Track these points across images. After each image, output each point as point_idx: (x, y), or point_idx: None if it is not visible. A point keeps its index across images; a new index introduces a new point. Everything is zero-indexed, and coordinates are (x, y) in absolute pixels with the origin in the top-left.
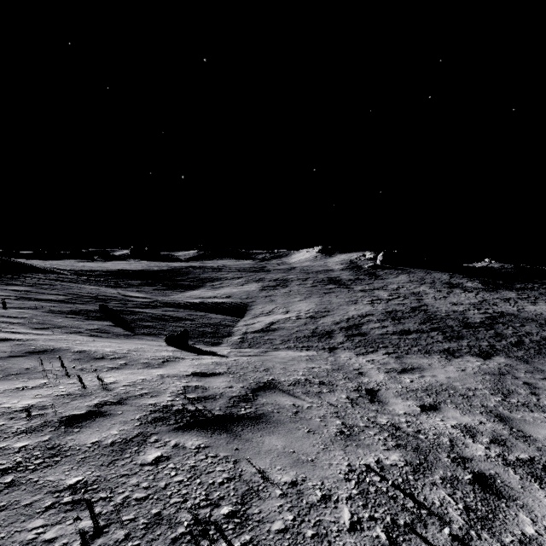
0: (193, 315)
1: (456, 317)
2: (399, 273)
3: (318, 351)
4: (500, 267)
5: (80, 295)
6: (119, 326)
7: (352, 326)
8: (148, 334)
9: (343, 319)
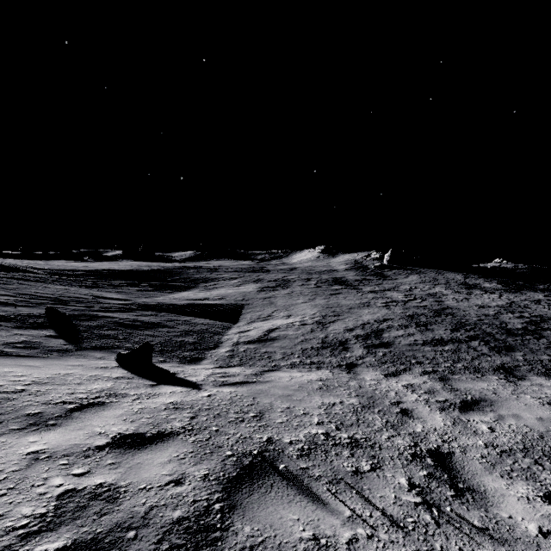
0: (174, 320)
1: (492, 322)
2: (409, 273)
3: (332, 369)
4: (513, 267)
5: (36, 296)
6: (63, 336)
7: (370, 334)
8: (100, 348)
9: (357, 325)
